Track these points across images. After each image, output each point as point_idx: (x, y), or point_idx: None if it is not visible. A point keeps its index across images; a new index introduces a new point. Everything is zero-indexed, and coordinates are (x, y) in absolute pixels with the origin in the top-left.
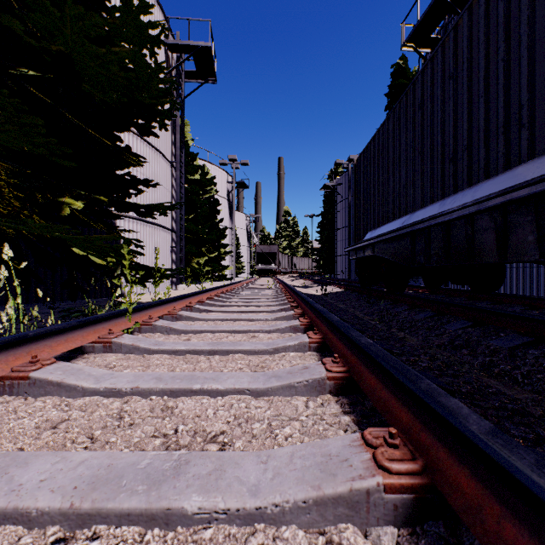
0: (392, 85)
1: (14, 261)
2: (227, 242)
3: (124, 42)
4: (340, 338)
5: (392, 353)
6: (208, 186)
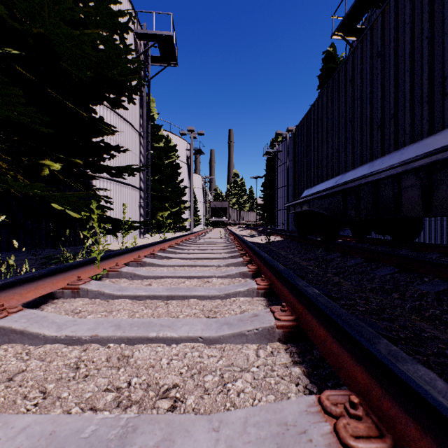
0: (323, 69)
1: (3, 214)
2: (187, 199)
3: (98, 28)
4: (286, 285)
5: (332, 298)
6: (170, 152)
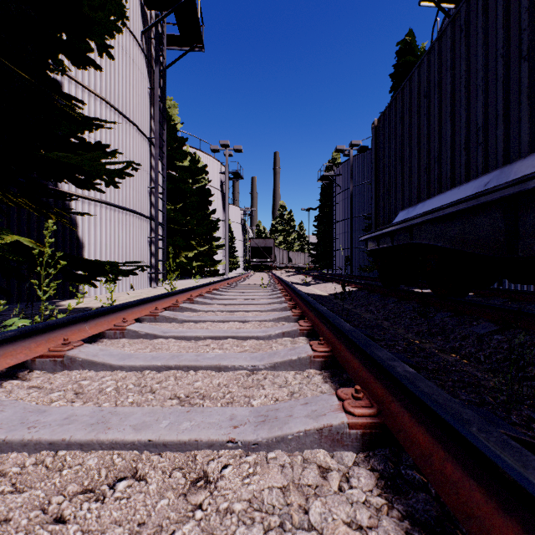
0: (398, 64)
1: None
2: (221, 235)
3: None
4: None
5: None
6: (199, 174)
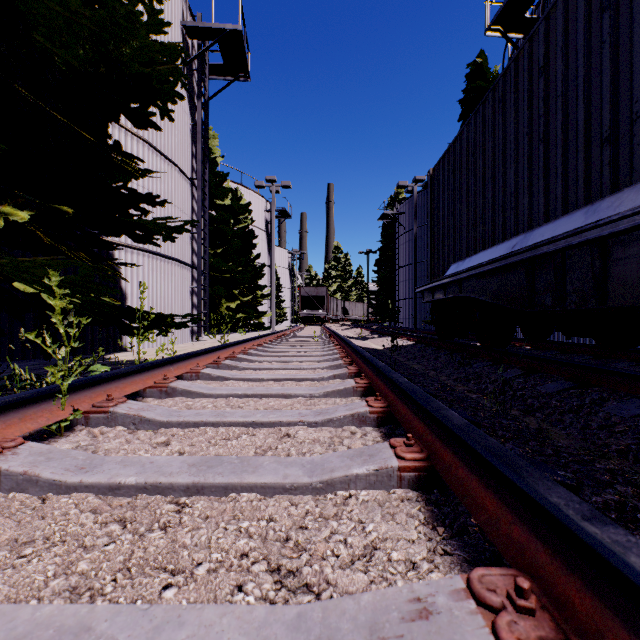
0: (467, 89)
1: None
2: (266, 283)
3: None
4: (480, 475)
5: (577, 492)
6: (241, 214)
